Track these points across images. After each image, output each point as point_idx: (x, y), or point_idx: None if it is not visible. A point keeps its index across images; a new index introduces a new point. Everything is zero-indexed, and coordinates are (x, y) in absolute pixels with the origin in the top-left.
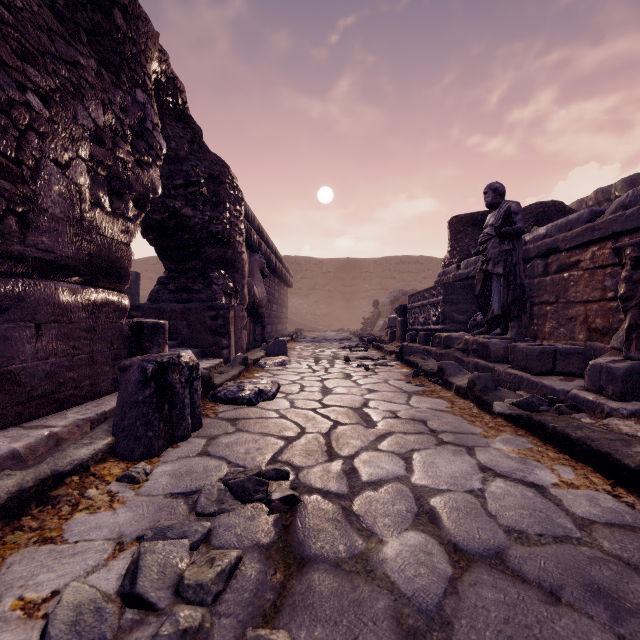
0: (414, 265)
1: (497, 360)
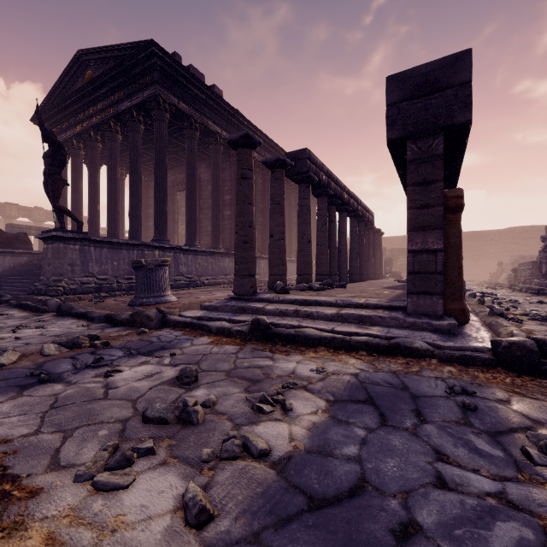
0: (537, 233)
1: (541, 286)
